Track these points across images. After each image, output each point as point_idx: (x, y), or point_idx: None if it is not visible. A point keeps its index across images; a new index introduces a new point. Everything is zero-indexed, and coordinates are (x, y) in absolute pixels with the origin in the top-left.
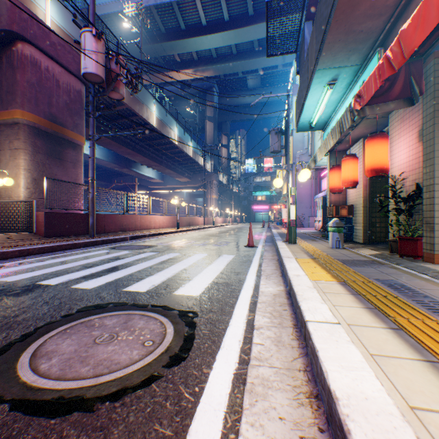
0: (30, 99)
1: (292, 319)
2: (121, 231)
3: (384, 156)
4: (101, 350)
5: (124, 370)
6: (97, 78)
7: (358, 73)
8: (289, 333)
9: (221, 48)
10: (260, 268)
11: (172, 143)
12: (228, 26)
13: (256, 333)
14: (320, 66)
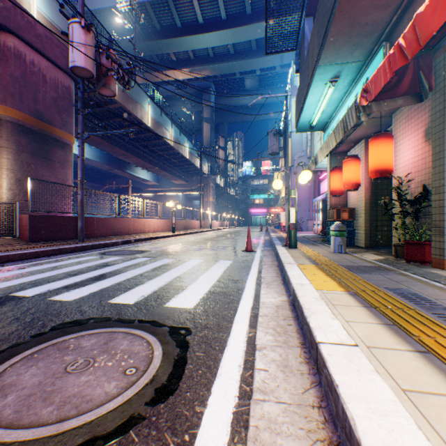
0: (13, 94)
1: (299, 336)
2: (113, 235)
3: (389, 157)
4: (71, 381)
5: (96, 410)
6: (86, 73)
7: (361, 70)
8: (296, 354)
9: (218, 47)
10: (260, 275)
11: (167, 144)
12: (226, 25)
13: (259, 354)
14: (322, 61)
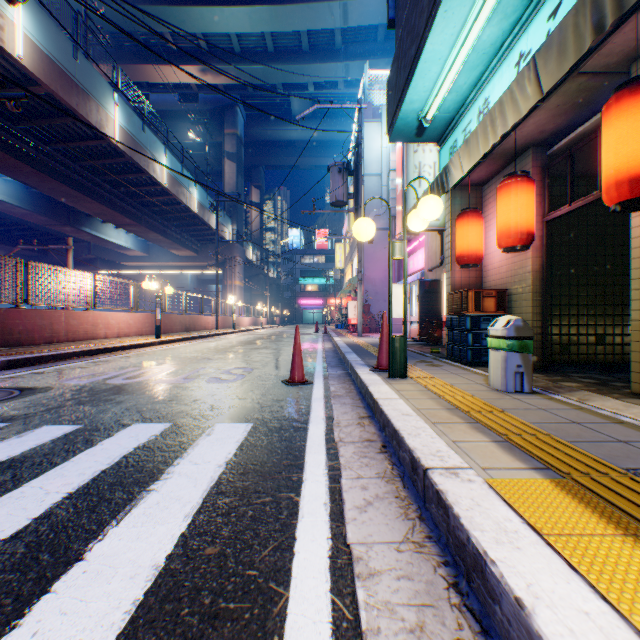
0: None
1: None
2: (7, 346)
3: None
4: None
5: None
6: None
7: None
8: None
9: (248, 37)
10: (345, 535)
11: (157, 182)
12: None
13: None
14: None
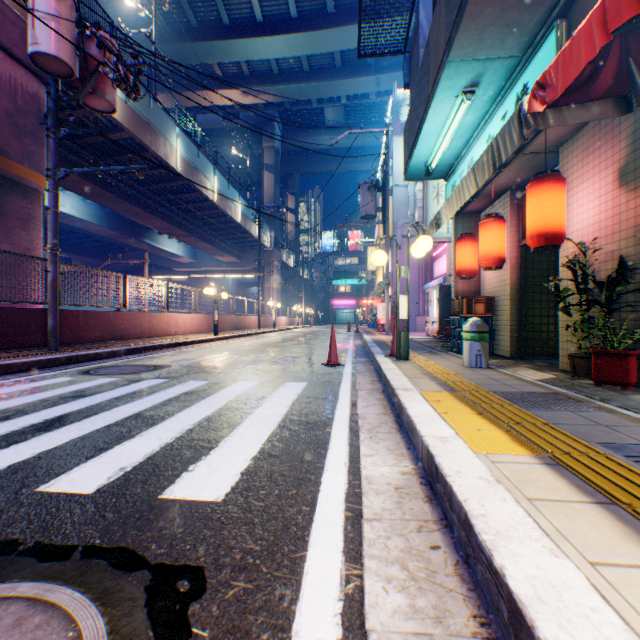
0: None
1: (466, 591)
2: (115, 340)
3: (560, 212)
4: None
5: None
6: (60, 66)
7: (514, 74)
8: None
9: (285, 60)
10: (356, 411)
11: (208, 199)
12: (297, 26)
13: None
14: (455, 53)
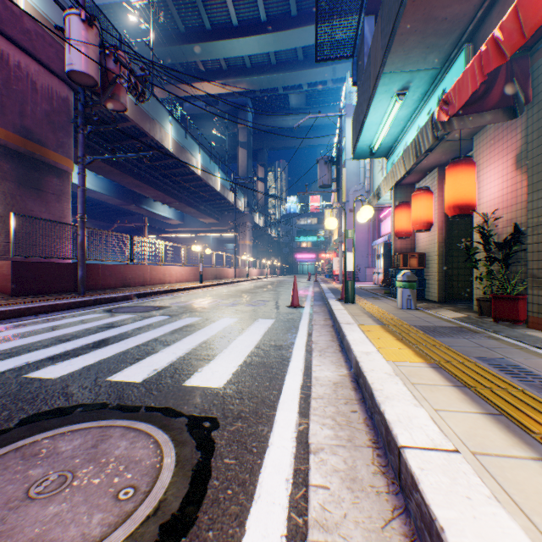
0: None
1: (368, 429)
2: (124, 287)
3: (470, 189)
4: (31, 515)
5: None
6: (88, 79)
7: (436, 80)
8: (367, 459)
9: (256, 56)
10: (311, 339)
11: (194, 173)
12: (266, 28)
13: (314, 461)
14: (388, 67)
